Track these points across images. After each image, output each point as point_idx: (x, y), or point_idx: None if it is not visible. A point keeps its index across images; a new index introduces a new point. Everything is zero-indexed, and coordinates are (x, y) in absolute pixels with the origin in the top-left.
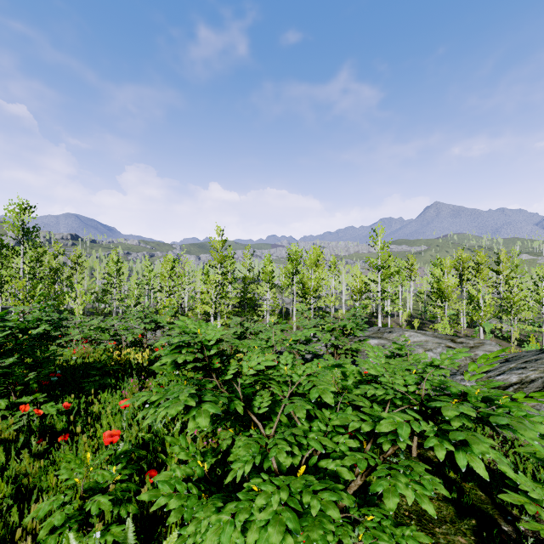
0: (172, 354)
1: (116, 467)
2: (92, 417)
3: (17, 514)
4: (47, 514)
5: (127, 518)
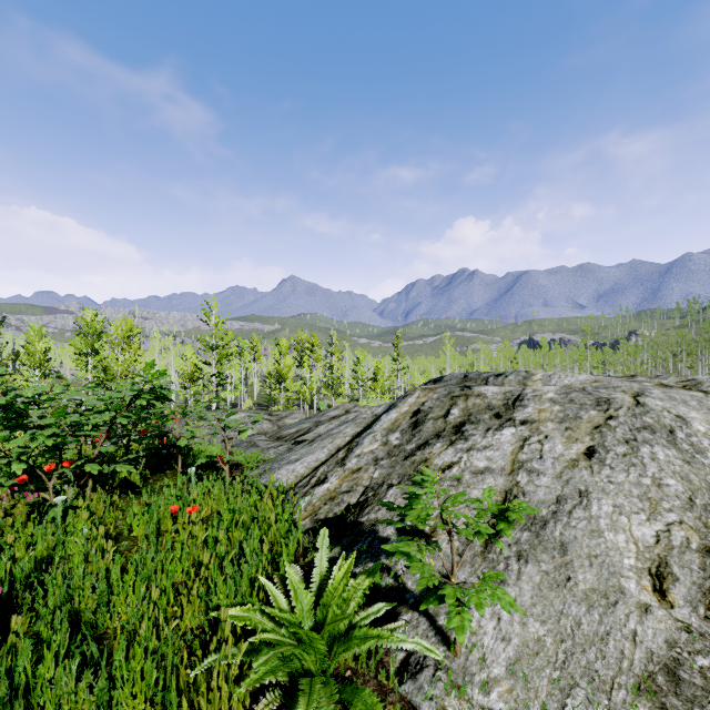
0: None
1: None
2: None
3: None
4: None
5: None
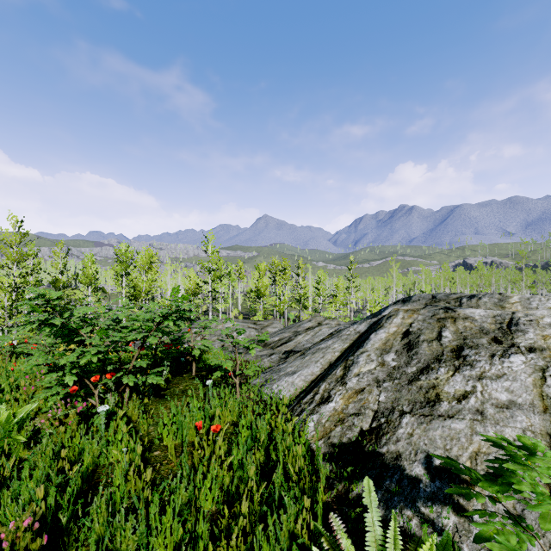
0: (33, 301)
1: None
2: None
3: None
4: None
5: None
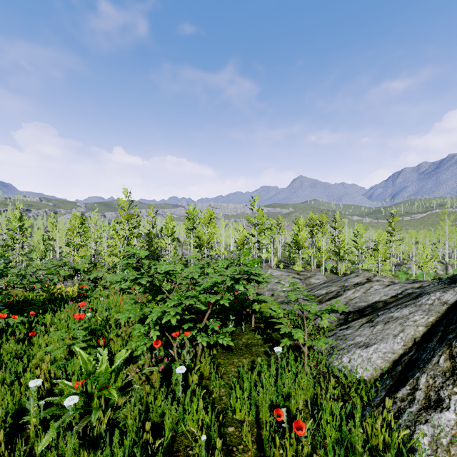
0: (126, 260)
1: (83, 334)
2: (44, 326)
3: (26, 359)
4: (41, 361)
5: (98, 347)
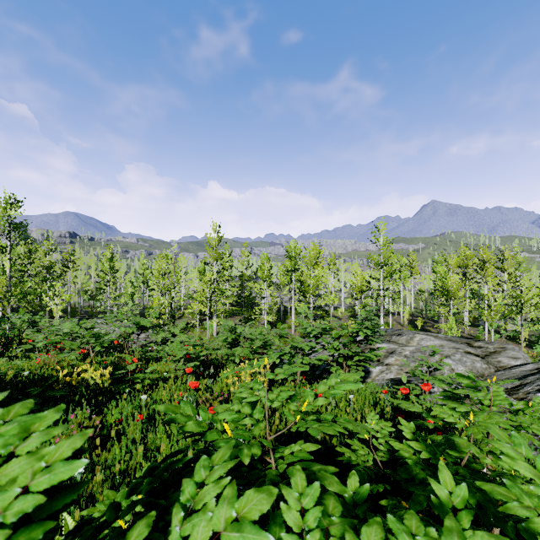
0: None
1: None
2: None
3: None
4: None
5: None
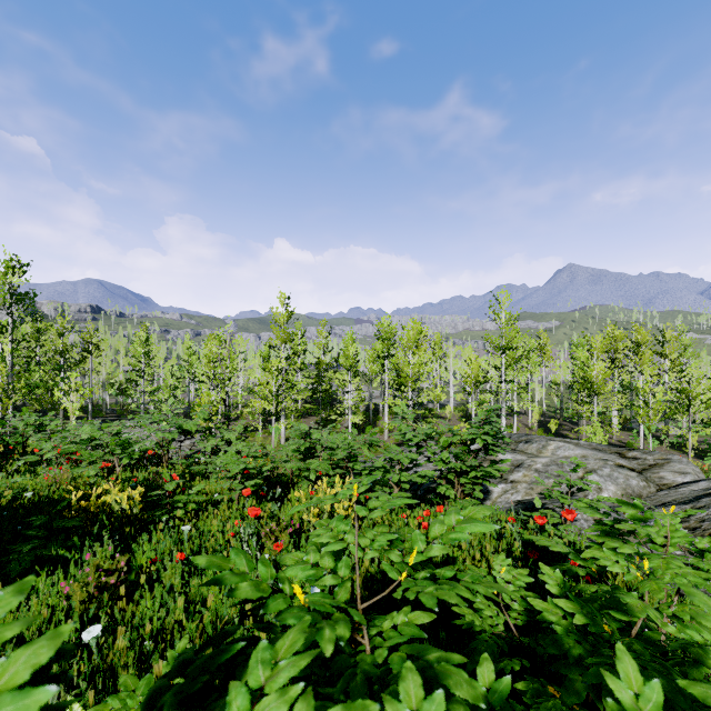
0: None
1: None
2: None
3: None
4: None
5: None
